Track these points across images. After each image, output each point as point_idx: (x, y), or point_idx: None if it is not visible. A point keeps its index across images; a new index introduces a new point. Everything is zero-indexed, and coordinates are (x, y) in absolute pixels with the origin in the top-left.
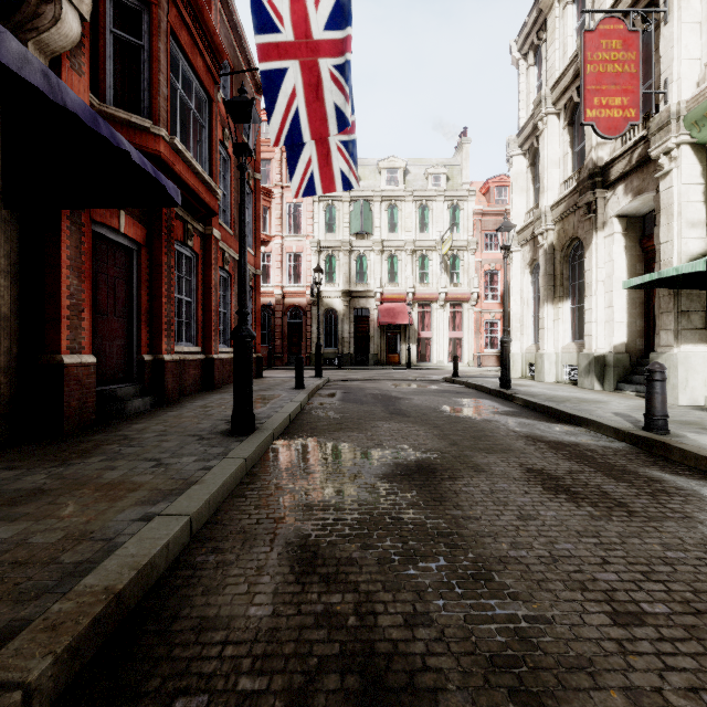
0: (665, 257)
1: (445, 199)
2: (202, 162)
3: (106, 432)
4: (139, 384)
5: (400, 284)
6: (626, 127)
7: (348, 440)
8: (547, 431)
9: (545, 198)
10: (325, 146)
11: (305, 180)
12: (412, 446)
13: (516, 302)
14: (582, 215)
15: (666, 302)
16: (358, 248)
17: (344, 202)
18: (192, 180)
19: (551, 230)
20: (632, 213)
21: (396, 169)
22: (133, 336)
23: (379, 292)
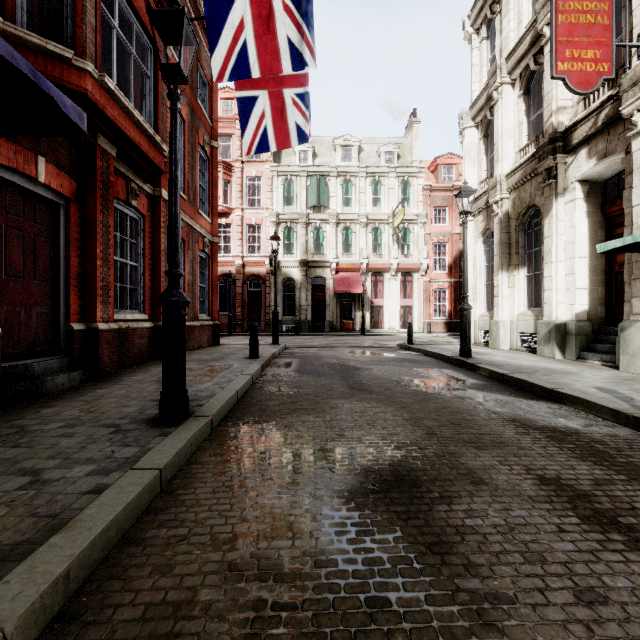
0: (639, 220)
1: (397, 175)
2: (146, 115)
3: (1, 421)
4: (67, 357)
5: (354, 255)
6: (599, 82)
7: (303, 428)
8: (531, 412)
9: (500, 167)
10: (280, 102)
11: (259, 138)
12: (381, 438)
13: (469, 270)
14: (540, 182)
15: (639, 267)
16: (315, 220)
17: (301, 177)
18: (131, 130)
19: (506, 198)
20: (594, 178)
21: (350, 147)
22: (59, 302)
23: (335, 262)
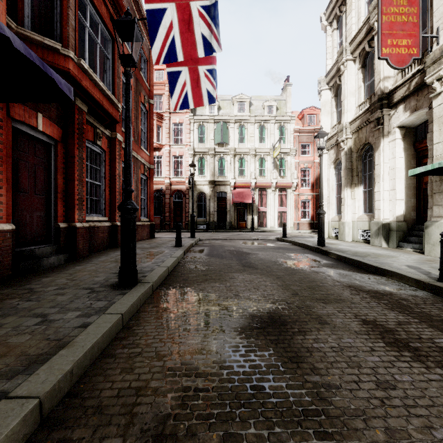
0: (437, 154)
1: (276, 122)
2: (107, 84)
3: (17, 285)
4: (56, 245)
5: (246, 176)
6: (410, 61)
7: (211, 290)
8: (362, 281)
9: (345, 117)
10: (196, 75)
11: (182, 99)
12: (263, 297)
13: (324, 187)
14: (372, 128)
15: (438, 185)
16: (219, 153)
17: (210, 123)
18: (98, 95)
19: (350, 138)
20: (408, 125)
21: (244, 102)
22: (51, 209)
23: (233, 181)
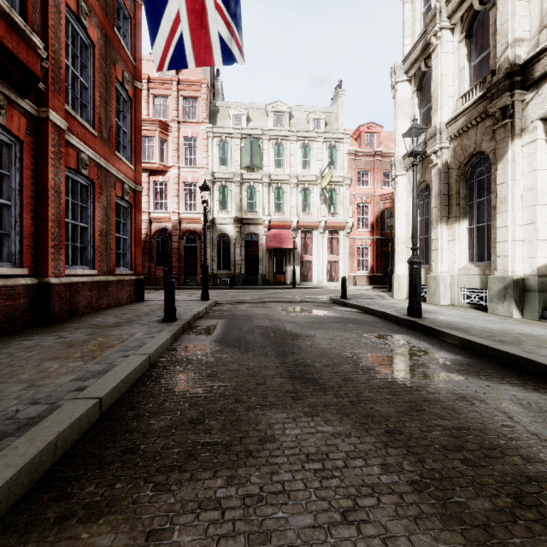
0: None
1: (324, 140)
2: None
3: None
4: None
5: (285, 213)
6: None
7: (190, 545)
8: None
9: (439, 115)
10: None
11: (171, 44)
12: None
13: (401, 224)
14: (488, 127)
15: None
16: (248, 180)
17: (235, 139)
18: None
19: (446, 148)
20: None
21: (281, 113)
22: None
23: (267, 219)
